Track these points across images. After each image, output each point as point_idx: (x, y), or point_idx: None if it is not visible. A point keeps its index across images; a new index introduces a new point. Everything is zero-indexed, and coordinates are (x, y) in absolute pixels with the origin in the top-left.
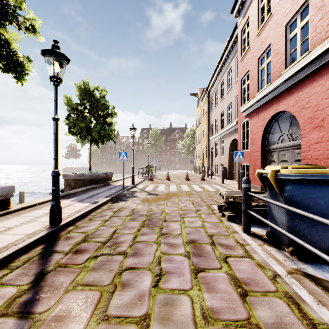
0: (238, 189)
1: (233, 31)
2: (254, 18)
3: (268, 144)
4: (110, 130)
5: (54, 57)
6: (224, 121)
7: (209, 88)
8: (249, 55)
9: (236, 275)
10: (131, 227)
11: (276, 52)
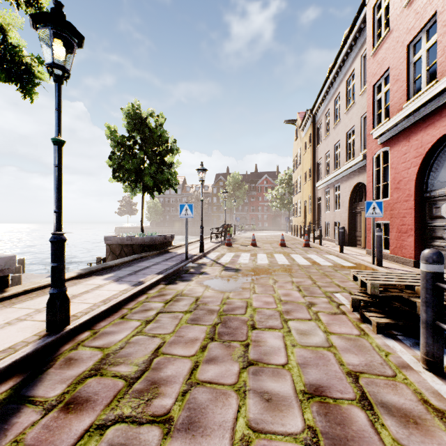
0: (372, 264)
1: (358, 12)
2: None
3: (427, 187)
4: (169, 173)
5: (52, 28)
6: (341, 156)
7: (316, 109)
8: (389, 43)
9: None
10: (189, 341)
11: None
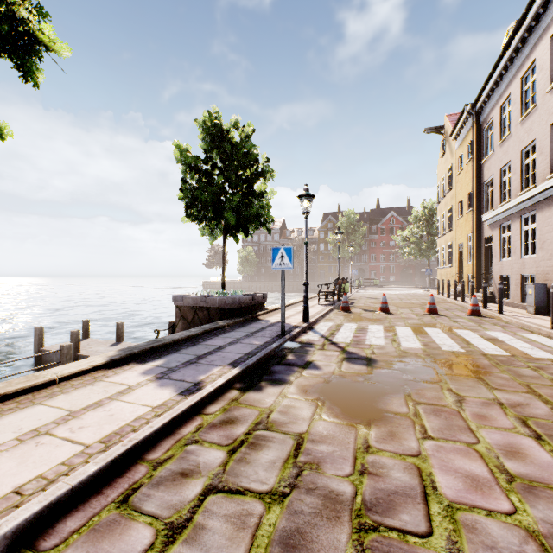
0: None
1: None
2: None
3: None
4: (259, 205)
5: None
6: (538, 166)
7: (482, 100)
8: None
9: None
10: None
11: None
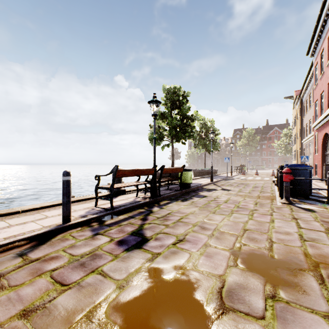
0: None
1: (311, 64)
2: (319, 66)
3: (326, 150)
4: (217, 144)
5: (212, 134)
6: (311, 128)
7: (301, 96)
8: (317, 89)
9: (263, 189)
10: (235, 184)
11: (325, 97)
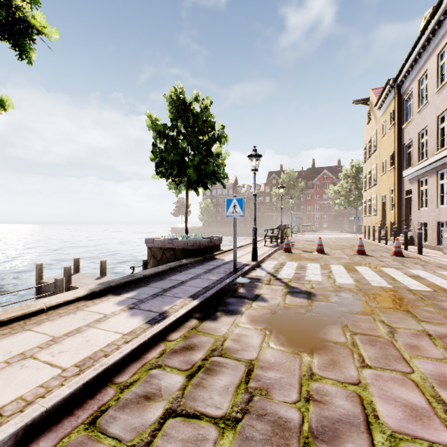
0: None
1: None
2: None
3: None
4: (215, 164)
5: None
6: None
7: (402, 75)
8: None
9: None
10: None
11: None
